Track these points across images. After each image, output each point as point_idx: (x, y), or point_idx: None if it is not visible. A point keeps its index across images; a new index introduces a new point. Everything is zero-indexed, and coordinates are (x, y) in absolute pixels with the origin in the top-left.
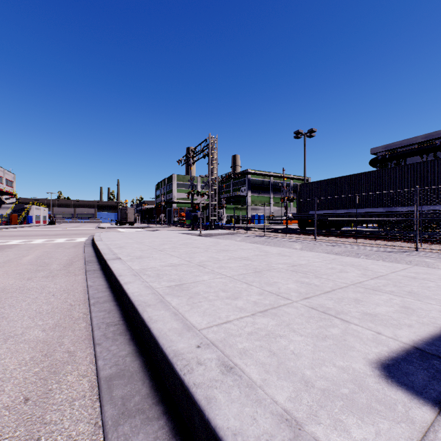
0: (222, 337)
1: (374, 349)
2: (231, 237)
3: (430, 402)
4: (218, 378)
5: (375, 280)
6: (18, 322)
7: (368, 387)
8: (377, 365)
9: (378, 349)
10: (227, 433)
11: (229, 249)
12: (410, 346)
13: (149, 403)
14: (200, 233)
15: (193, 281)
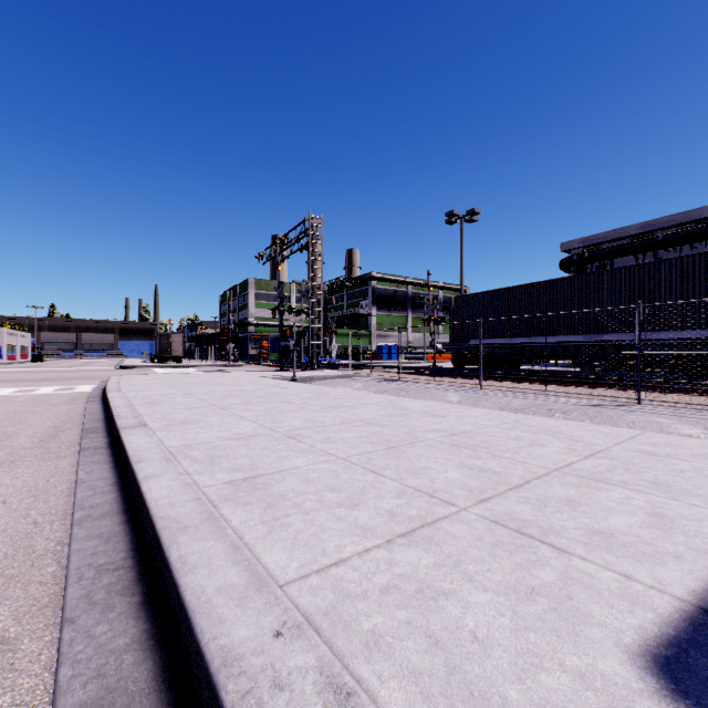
0: (328, 602)
1: (630, 619)
2: (346, 382)
3: None
4: None
5: (592, 459)
6: None
7: None
8: (647, 662)
9: (637, 618)
10: None
11: (343, 405)
12: (693, 608)
13: None
14: (294, 375)
15: (276, 469)
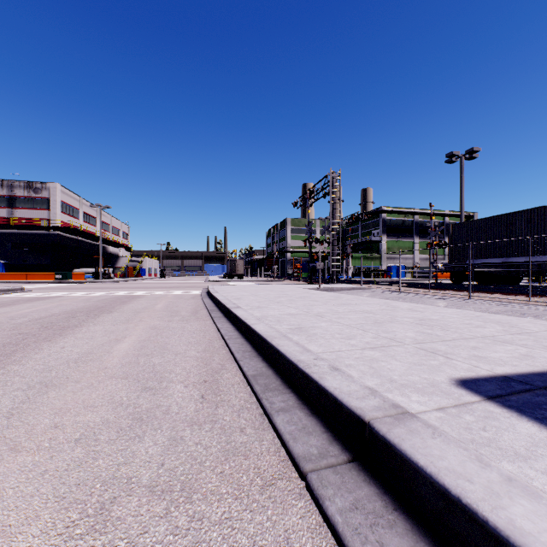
0: (333, 357)
1: (462, 373)
2: (357, 292)
3: (483, 396)
4: (328, 372)
5: (515, 335)
6: (178, 347)
7: (439, 386)
8: (457, 380)
9: (466, 374)
10: (331, 387)
11: (351, 303)
12: (499, 375)
13: (282, 387)
14: (319, 287)
15: (311, 326)
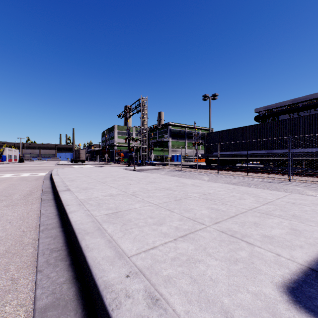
0: (149, 264)
1: (278, 272)
2: (157, 171)
3: None
4: (145, 313)
5: (266, 205)
6: None
7: (281, 315)
8: (284, 289)
9: (281, 272)
10: None
11: (156, 181)
12: (306, 268)
13: None
14: (135, 168)
15: (126, 209)
